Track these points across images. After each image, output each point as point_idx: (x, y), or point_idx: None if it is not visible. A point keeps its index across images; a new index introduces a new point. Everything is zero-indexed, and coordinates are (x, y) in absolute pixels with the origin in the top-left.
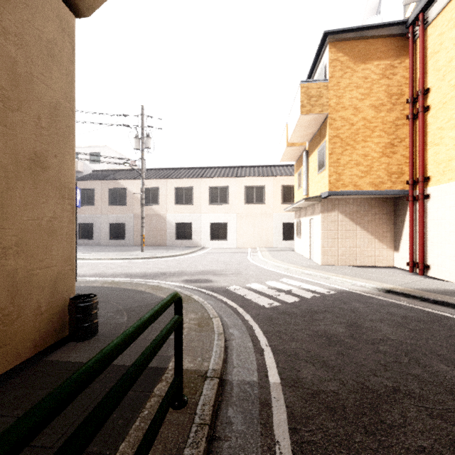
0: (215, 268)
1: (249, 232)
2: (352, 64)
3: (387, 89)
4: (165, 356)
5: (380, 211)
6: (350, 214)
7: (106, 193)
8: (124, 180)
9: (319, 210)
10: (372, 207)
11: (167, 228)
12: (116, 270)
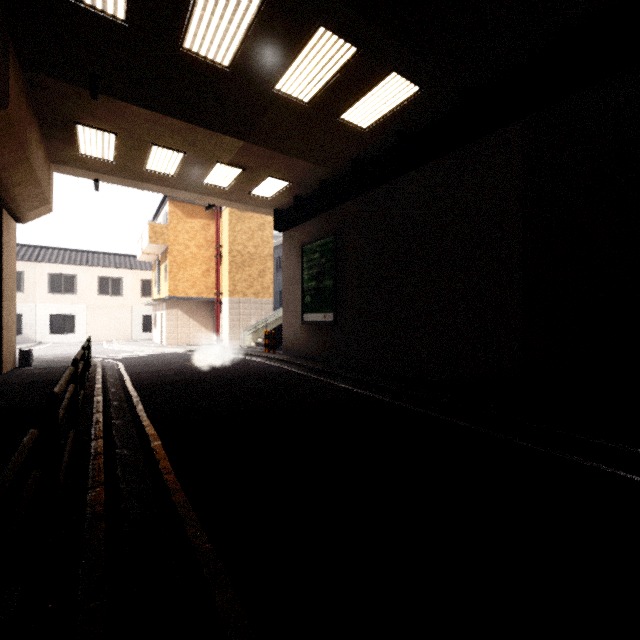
0: (74, 352)
1: (104, 325)
2: (184, 217)
3: (205, 237)
4: None
5: (206, 309)
6: (186, 311)
7: None
8: None
9: (165, 307)
10: (201, 307)
11: None
12: None
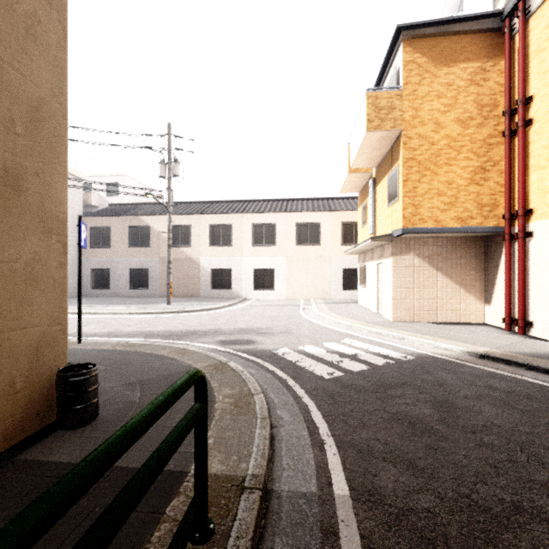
0: (258, 325)
1: (302, 280)
2: (432, 67)
3: (476, 98)
4: (186, 453)
5: (467, 253)
6: (429, 257)
7: (125, 232)
8: (148, 216)
9: (390, 252)
10: (457, 249)
11: (200, 275)
12: (134, 328)
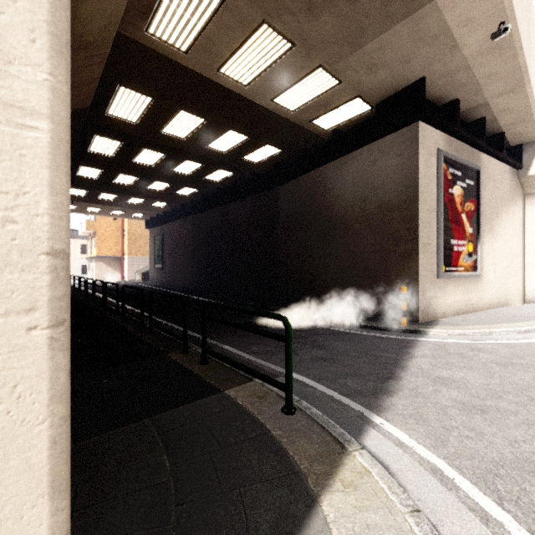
0: None
1: None
2: (105, 217)
3: (116, 226)
4: None
5: (117, 262)
6: (106, 263)
7: None
8: None
9: (95, 261)
10: (114, 261)
11: None
12: None
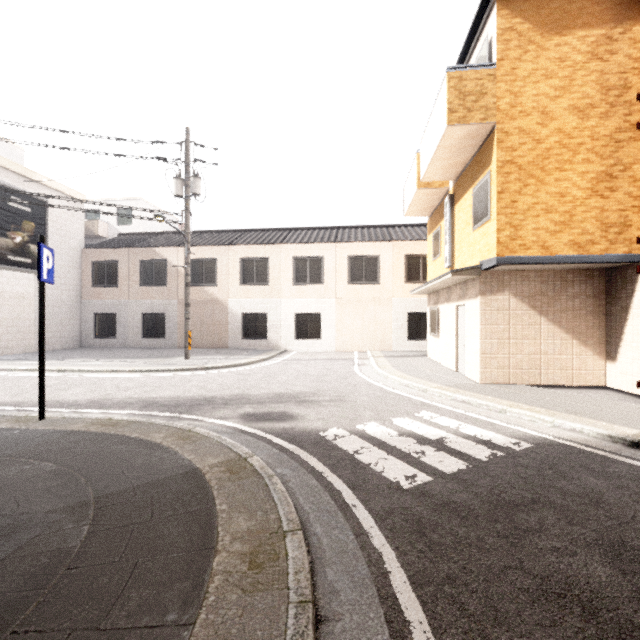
0: (300, 388)
1: (356, 328)
2: (538, 36)
3: (600, 78)
4: None
5: (582, 292)
6: (529, 297)
7: (136, 268)
8: (164, 248)
9: (477, 290)
10: (569, 286)
11: (229, 321)
12: (131, 393)
